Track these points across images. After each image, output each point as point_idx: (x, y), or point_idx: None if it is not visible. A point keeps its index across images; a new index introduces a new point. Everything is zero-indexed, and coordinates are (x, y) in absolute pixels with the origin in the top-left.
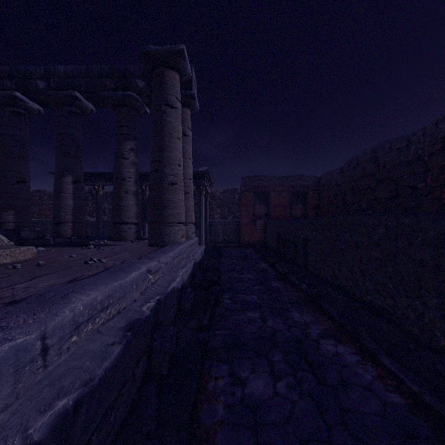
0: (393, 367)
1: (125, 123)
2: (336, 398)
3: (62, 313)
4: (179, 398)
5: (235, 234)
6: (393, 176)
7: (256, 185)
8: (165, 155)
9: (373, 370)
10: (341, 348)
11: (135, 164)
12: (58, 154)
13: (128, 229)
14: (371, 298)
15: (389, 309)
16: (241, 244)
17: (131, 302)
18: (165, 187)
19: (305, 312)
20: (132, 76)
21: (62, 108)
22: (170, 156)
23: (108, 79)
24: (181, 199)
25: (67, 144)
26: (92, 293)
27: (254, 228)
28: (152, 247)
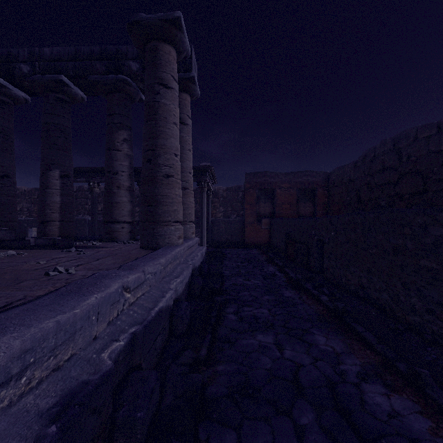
0: None
1: (117, 111)
2: None
3: None
4: None
5: (239, 234)
6: (420, 168)
7: (261, 182)
8: (158, 142)
9: None
10: (397, 402)
11: (128, 156)
12: (43, 146)
13: (121, 229)
14: (420, 320)
15: None
16: (245, 244)
17: (88, 343)
18: (158, 180)
19: (332, 335)
20: (125, 57)
21: (49, 94)
22: (164, 144)
23: (99, 62)
24: (177, 194)
25: (53, 134)
26: None
27: (259, 227)
28: (144, 250)
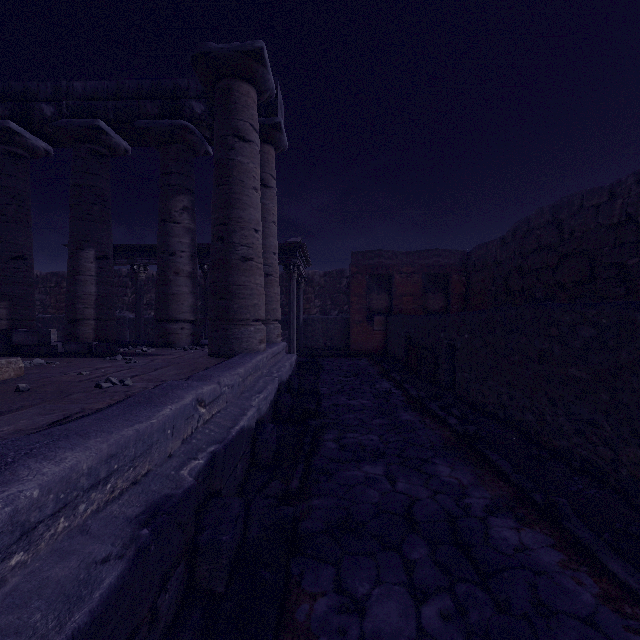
0: (631, 580)
1: (175, 168)
2: None
3: None
4: None
5: (342, 337)
6: (587, 248)
7: (373, 265)
8: (233, 214)
9: (592, 582)
10: (528, 536)
11: (190, 231)
12: (73, 216)
13: (180, 330)
14: (568, 444)
15: (603, 464)
16: (351, 352)
17: (163, 460)
18: (233, 264)
19: (458, 465)
20: (185, 96)
21: (80, 145)
22: (241, 216)
23: (149, 101)
24: (258, 283)
25: (87, 200)
26: (71, 456)
27: (370, 328)
28: (214, 359)
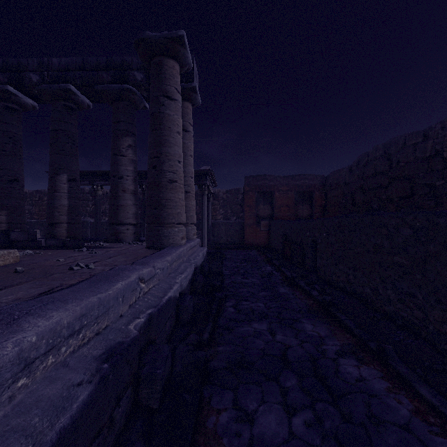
0: (434, 400)
1: (123, 118)
2: (369, 443)
3: (0, 349)
4: (170, 445)
5: (238, 235)
6: (408, 173)
7: (260, 185)
8: (163, 150)
9: (408, 401)
10: (365, 371)
11: (133, 162)
12: (52, 151)
13: (126, 230)
14: (394, 309)
15: (417, 322)
16: (245, 246)
17: (116, 319)
18: (163, 185)
19: (318, 323)
20: (130, 68)
21: (57, 102)
22: (168, 152)
23: (105, 72)
24: (181, 198)
25: (61, 140)
26: (56, 315)
27: (258, 229)
28: (150, 250)
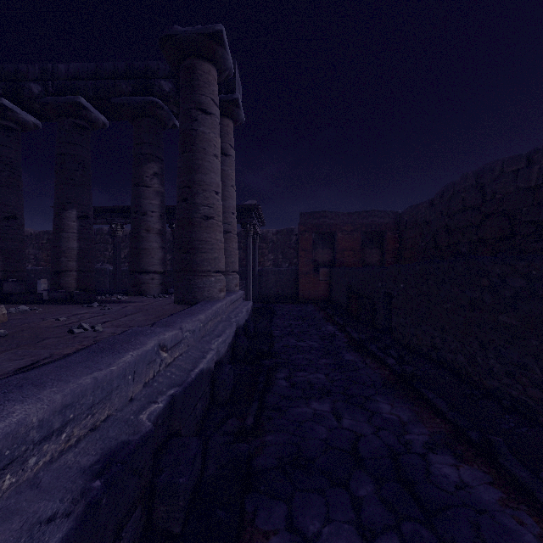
0: None
1: (146, 139)
2: None
3: None
4: None
5: (292, 286)
6: (507, 208)
7: (318, 224)
8: (196, 178)
9: (532, 522)
10: (467, 473)
11: (159, 194)
12: (58, 181)
13: (151, 280)
14: (499, 384)
15: (533, 403)
16: (300, 299)
17: (124, 404)
18: (196, 222)
19: (398, 403)
20: (155, 76)
21: (64, 119)
22: (203, 180)
23: (124, 81)
24: (218, 239)
25: (69, 167)
26: (20, 409)
27: (316, 278)
28: (179, 306)
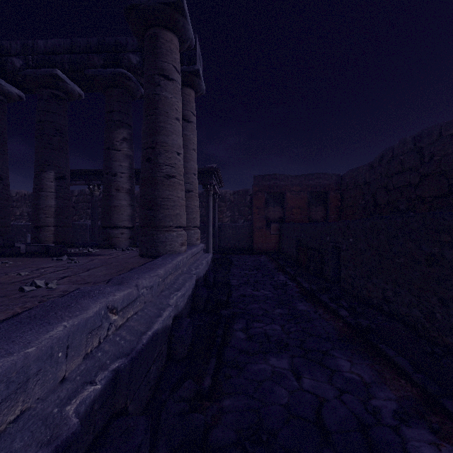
0: None
1: (116, 107)
2: None
3: None
4: None
5: (247, 239)
6: (445, 169)
7: (270, 185)
8: (159, 139)
9: None
10: None
11: (128, 157)
12: (37, 145)
13: (120, 235)
14: None
15: None
16: (254, 250)
17: (51, 388)
18: (159, 181)
19: (356, 359)
20: (124, 50)
21: (43, 90)
22: (165, 141)
23: (96, 54)
24: (180, 196)
25: (48, 133)
26: None
27: (268, 233)
28: (142, 259)
